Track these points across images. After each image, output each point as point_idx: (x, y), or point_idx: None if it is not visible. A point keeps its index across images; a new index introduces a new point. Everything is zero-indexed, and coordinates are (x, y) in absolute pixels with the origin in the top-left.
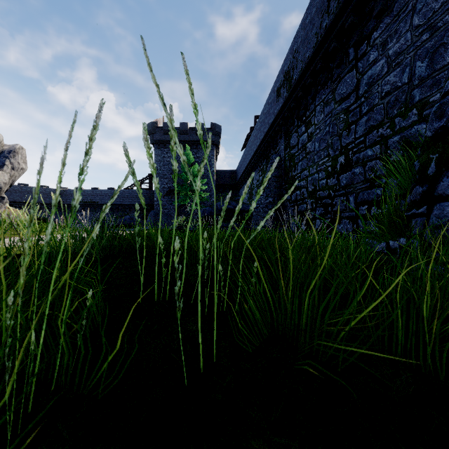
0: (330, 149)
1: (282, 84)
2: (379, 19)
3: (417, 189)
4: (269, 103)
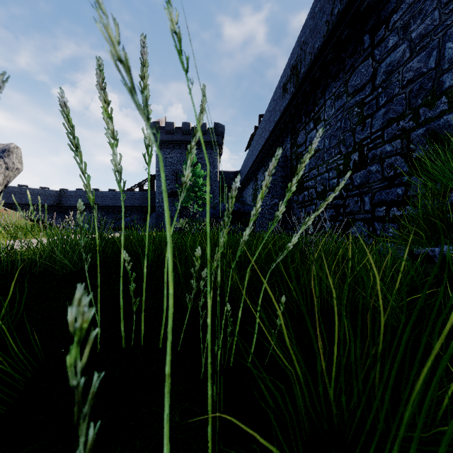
0: (341, 145)
1: (288, 79)
2: (400, 0)
3: None
4: (274, 100)
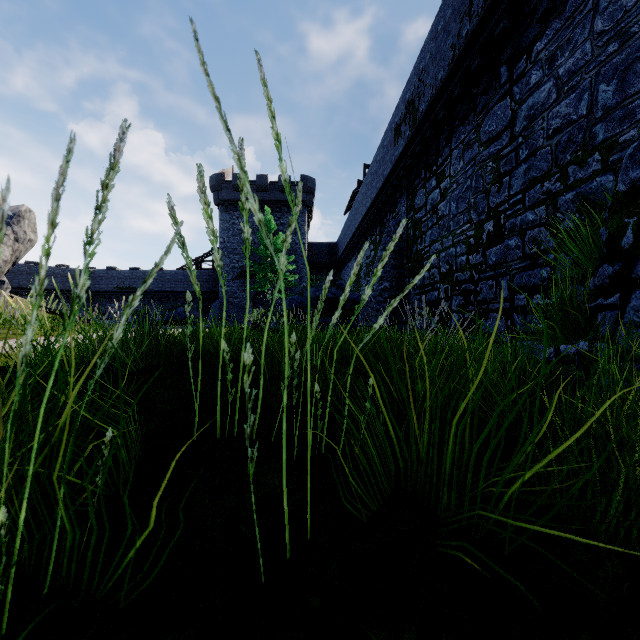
0: (472, 211)
1: (403, 119)
2: (545, 24)
3: (604, 268)
4: (384, 146)
